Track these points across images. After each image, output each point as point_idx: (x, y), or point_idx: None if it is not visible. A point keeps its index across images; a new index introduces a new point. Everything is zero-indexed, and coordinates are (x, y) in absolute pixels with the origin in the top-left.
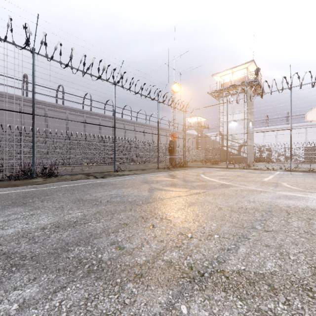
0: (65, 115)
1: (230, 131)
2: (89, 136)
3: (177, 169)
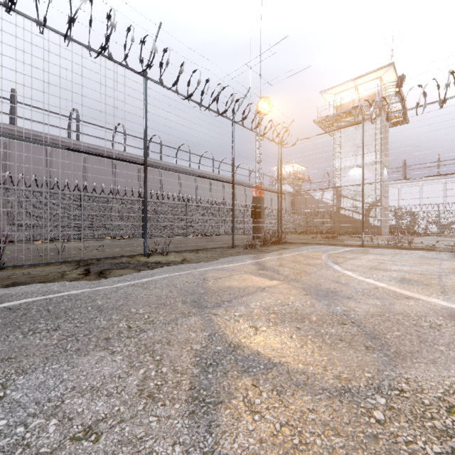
0: (23, 130)
1: (352, 183)
2: (121, 191)
3: (269, 247)
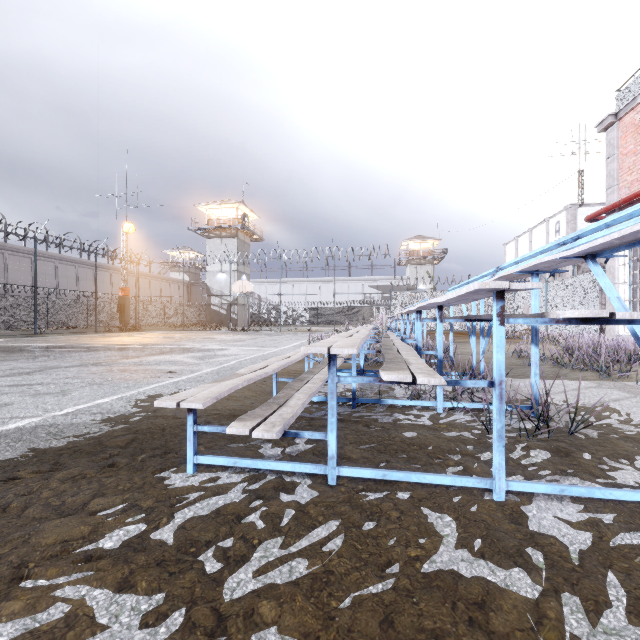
0: None
1: (219, 284)
2: None
3: (123, 332)
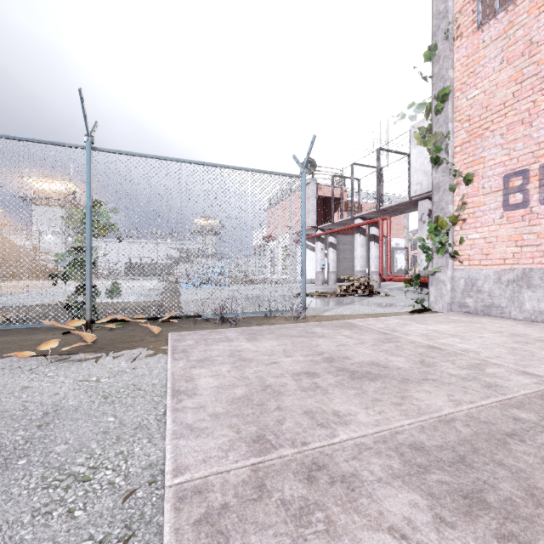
0: None
1: (46, 243)
2: None
3: None
